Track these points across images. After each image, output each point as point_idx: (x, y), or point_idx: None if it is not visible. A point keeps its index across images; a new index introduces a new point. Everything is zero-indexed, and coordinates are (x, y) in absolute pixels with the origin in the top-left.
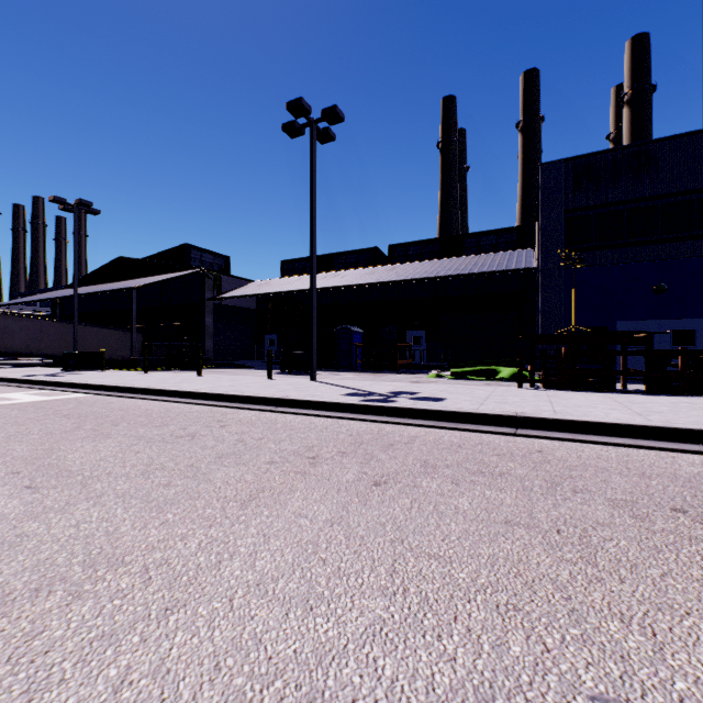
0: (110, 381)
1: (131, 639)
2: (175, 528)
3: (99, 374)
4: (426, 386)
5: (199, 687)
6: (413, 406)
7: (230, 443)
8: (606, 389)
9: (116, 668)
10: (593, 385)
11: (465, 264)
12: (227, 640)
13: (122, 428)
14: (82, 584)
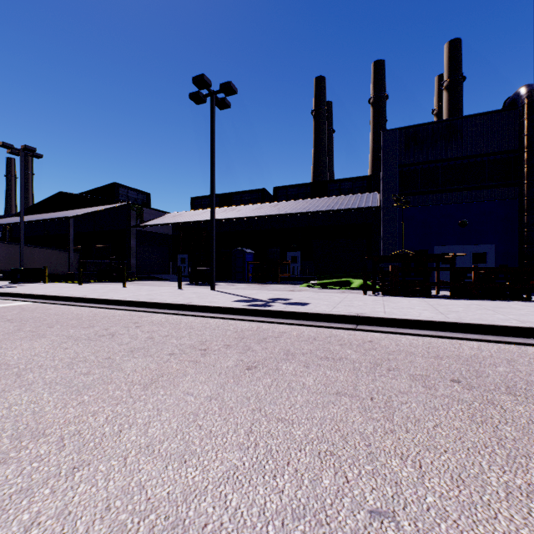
0: (49, 292)
1: (43, 492)
2: (89, 407)
3: (41, 285)
4: (298, 293)
5: (92, 523)
6: (284, 310)
7: (141, 339)
8: (425, 295)
9: (29, 513)
10: (416, 292)
11: (329, 202)
12: (118, 488)
13: (56, 330)
14: (9, 453)
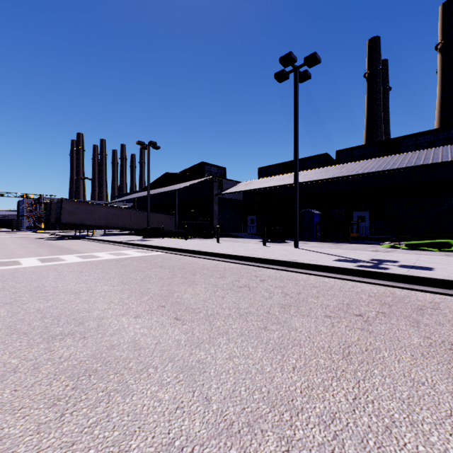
0: (172, 245)
1: None
2: (309, 376)
3: (162, 240)
4: (395, 255)
5: None
6: (414, 274)
7: (279, 295)
8: None
9: None
10: None
11: (407, 159)
12: None
13: (199, 278)
14: (282, 428)
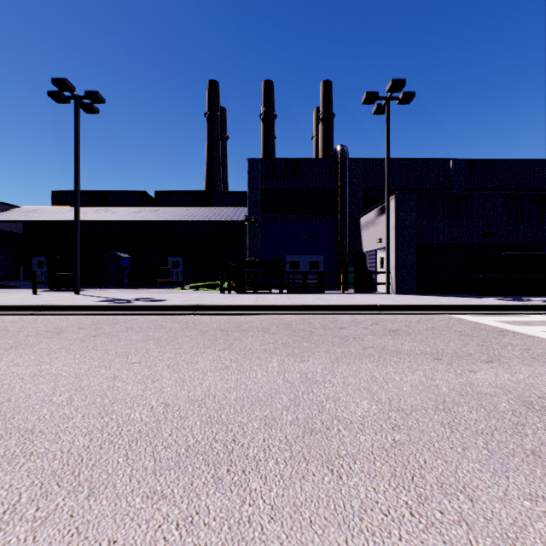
0: None
1: None
2: None
3: None
4: (165, 294)
5: None
6: (140, 304)
7: None
8: None
9: None
10: (262, 290)
11: (208, 213)
12: None
13: None
14: None
